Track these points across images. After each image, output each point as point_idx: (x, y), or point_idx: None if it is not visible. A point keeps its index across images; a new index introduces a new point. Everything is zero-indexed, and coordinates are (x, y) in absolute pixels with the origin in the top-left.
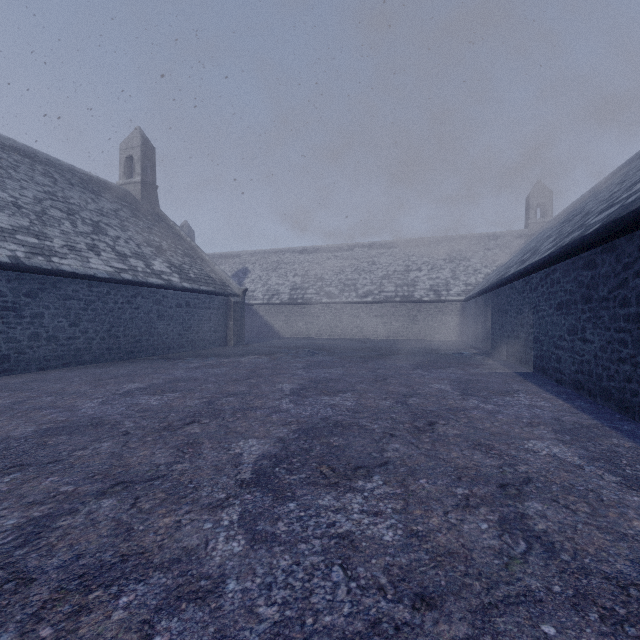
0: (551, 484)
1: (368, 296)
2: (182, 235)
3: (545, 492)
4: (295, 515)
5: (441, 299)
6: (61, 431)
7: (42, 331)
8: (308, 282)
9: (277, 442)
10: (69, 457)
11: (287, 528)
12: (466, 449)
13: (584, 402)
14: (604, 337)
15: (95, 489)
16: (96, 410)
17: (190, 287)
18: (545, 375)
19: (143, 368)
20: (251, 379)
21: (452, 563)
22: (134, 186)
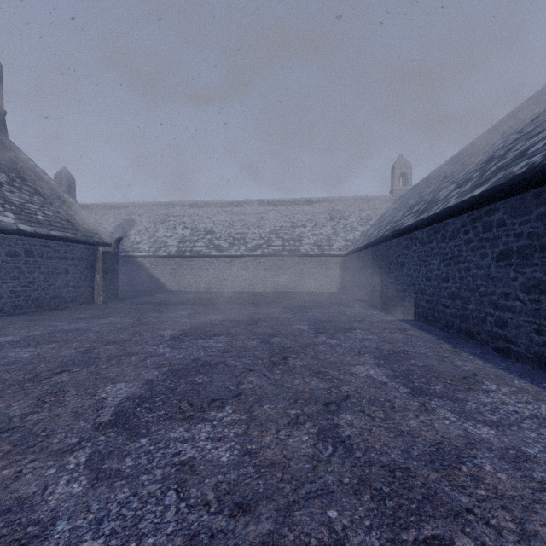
0: None
1: (257, 250)
2: (37, 171)
3: None
4: None
5: (324, 253)
6: None
7: None
8: (197, 235)
9: None
10: None
11: None
12: None
13: None
14: None
15: None
16: None
17: (31, 230)
18: (472, 340)
19: None
20: (65, 373)
21: None
22: None
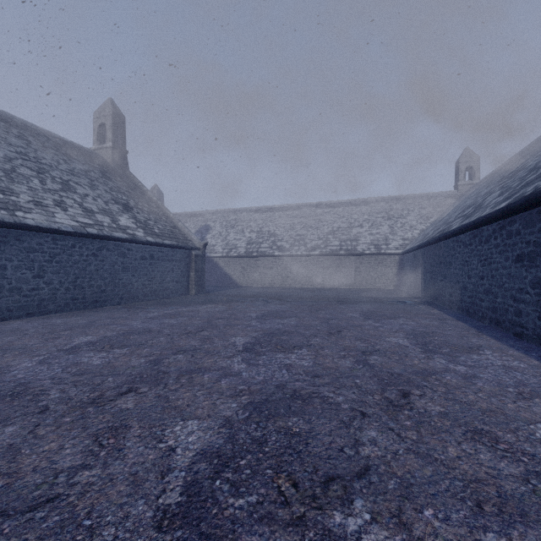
0: None
1: (315, 250)
2: (149, 195)
3: None
4: None
5: (381, 252)
6: None
7: (4, 282)
8: (262, 237)
9: (223, 426)
10: None
11: None
12: (464, 441)
13: None
14: None
15: None
16: (28, 372)
17: (154, 241)
18: (499, 327)
19: (103, 318)
20: (205, 331)
21: None
22: (106, 151)
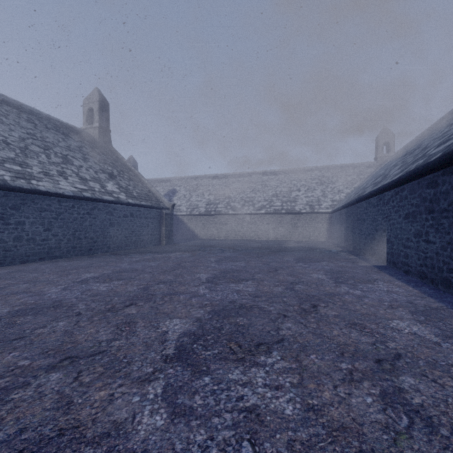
0: (418, 359)
1: (262, 209)
2: (128, 165)
3: (414, 367)
4: (209, 389)
5: (314, 211)
6: (29, 312)
7: (23, 234)
8: (219, 199)
9: (195, 321)
10: (31, 334)
11: (203, 401)
12: (344, 328)
13: (428, 288)
14: (444, 239)
15: (47, 363)
16: (58, 295)
17: (133, 202)
18: (395, 267)
19: (98, 261)
20: (177, 270)
21: (346, 438)
22: (93, 130)
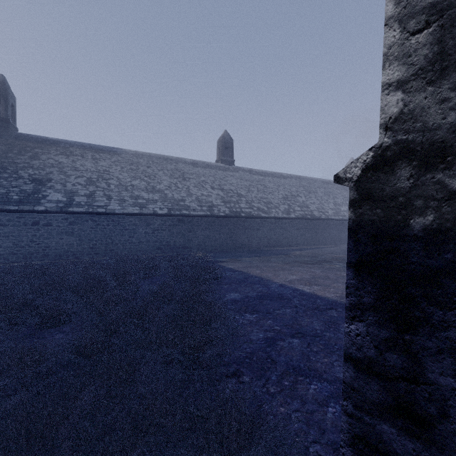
0: None
1: None
2: None
3: None
4: None
5: None
6: None
7: None
8: None
9: None
10: None
11: None
12: None
13: None
14: None
15: None
16: None
17: None
18: None
19: None
20: None
21: None
22: None
